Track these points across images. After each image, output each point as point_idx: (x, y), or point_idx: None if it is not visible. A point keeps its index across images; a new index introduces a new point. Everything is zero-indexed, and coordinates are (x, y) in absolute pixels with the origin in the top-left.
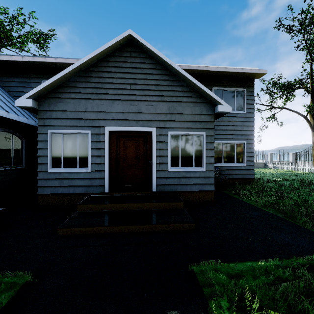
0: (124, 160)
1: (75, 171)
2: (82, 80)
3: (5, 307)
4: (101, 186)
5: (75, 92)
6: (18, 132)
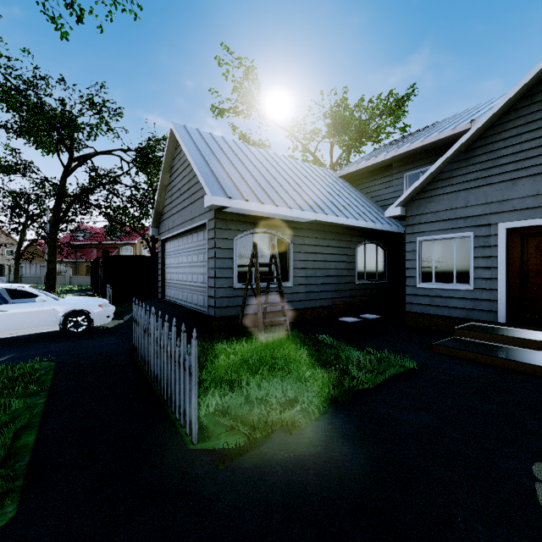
0: (538, 273)
1: (450, 288)
2: (460, 166)
3: (402, 373)
4: (492, 311)
5: (450, 185)
6: (381, 242)
